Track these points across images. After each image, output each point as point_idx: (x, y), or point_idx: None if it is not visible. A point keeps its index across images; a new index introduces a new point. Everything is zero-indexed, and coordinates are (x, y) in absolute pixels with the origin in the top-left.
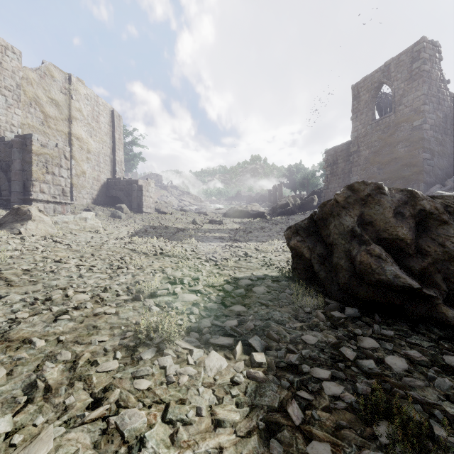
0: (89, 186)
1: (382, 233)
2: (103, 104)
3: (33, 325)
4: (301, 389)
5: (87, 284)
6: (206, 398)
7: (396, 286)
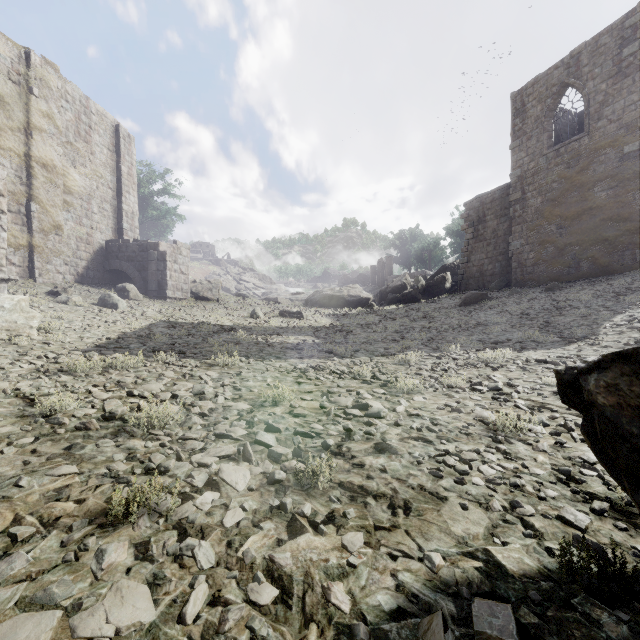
0: (69, 251)
1: None
2: (98, 113)
3: None
4: None
5: None
6: None
7: None
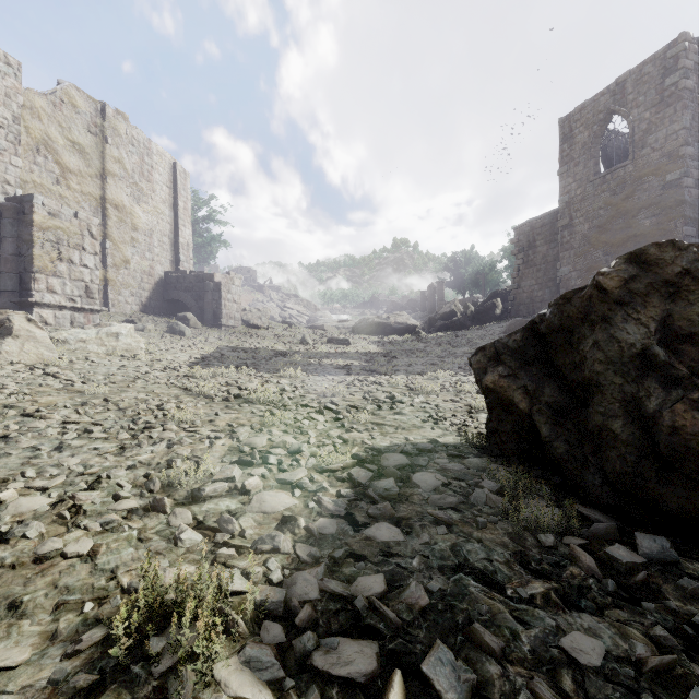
0: (135, 283)
1: None
2: (158, 153)
3: None
4: None
5: (63, 468)
6: None
7: None
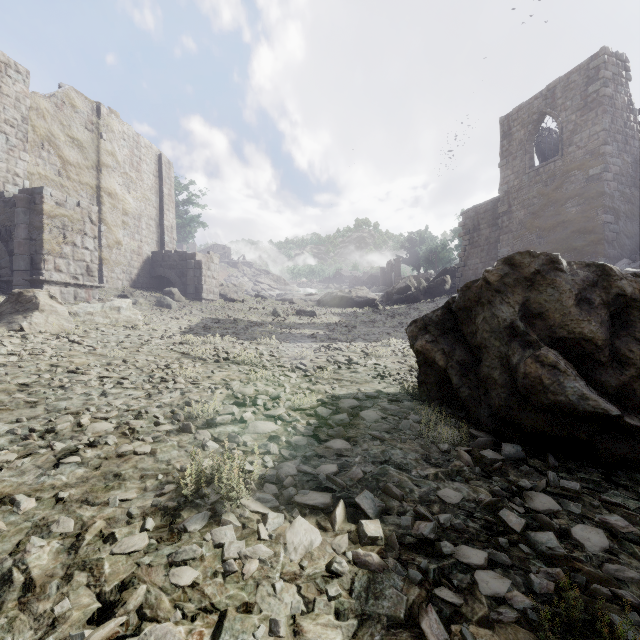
0: (125, 262)
1: (558, 329)
2: (146, 146)
3: (22, 472)
4: (440, 585)
5: (112, 407)
6: (287, 601)
7: (582, 413)
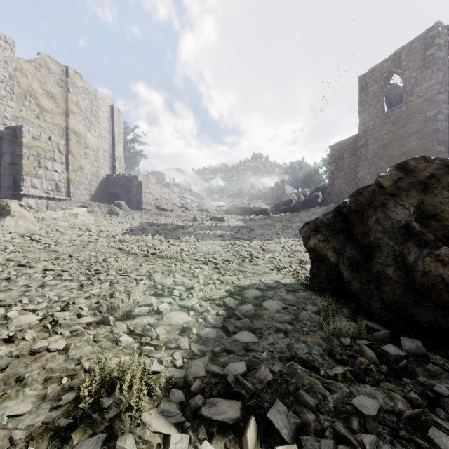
0: (87, 182)
1: None
2: (102, 98)
3: None
4: None
5: (45, 298)
6: None
7: None
